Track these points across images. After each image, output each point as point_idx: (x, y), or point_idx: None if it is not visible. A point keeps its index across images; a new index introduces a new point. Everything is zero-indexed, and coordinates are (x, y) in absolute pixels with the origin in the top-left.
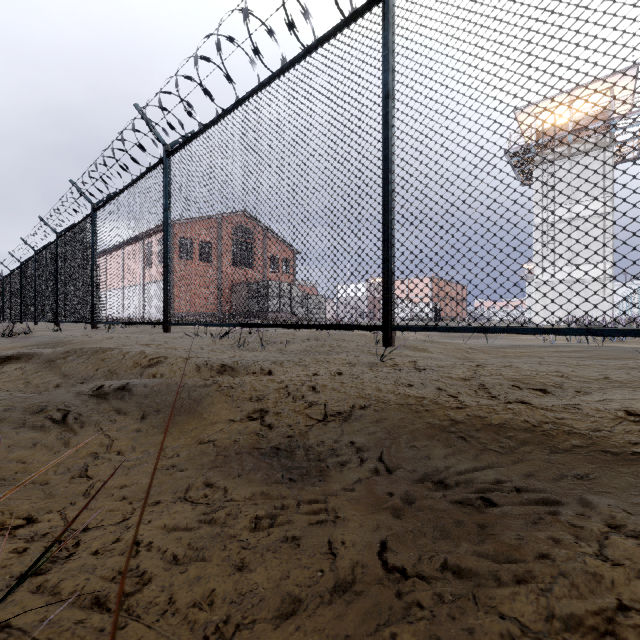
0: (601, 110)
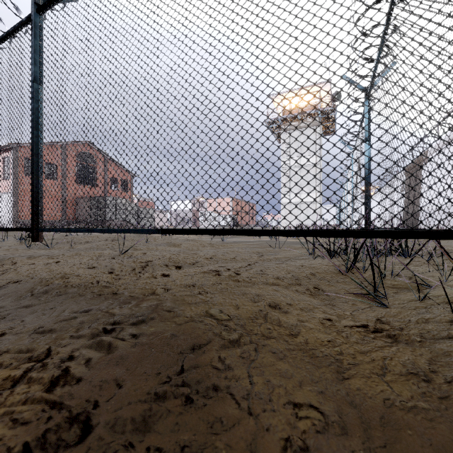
0: (314, 103)
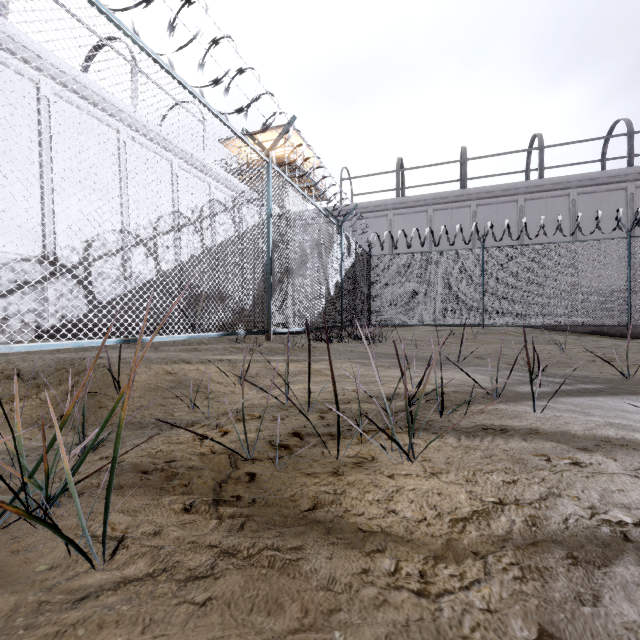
0: None
